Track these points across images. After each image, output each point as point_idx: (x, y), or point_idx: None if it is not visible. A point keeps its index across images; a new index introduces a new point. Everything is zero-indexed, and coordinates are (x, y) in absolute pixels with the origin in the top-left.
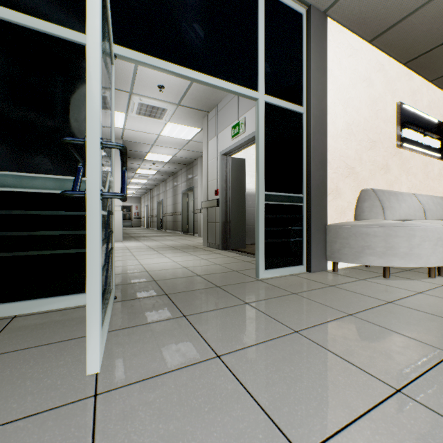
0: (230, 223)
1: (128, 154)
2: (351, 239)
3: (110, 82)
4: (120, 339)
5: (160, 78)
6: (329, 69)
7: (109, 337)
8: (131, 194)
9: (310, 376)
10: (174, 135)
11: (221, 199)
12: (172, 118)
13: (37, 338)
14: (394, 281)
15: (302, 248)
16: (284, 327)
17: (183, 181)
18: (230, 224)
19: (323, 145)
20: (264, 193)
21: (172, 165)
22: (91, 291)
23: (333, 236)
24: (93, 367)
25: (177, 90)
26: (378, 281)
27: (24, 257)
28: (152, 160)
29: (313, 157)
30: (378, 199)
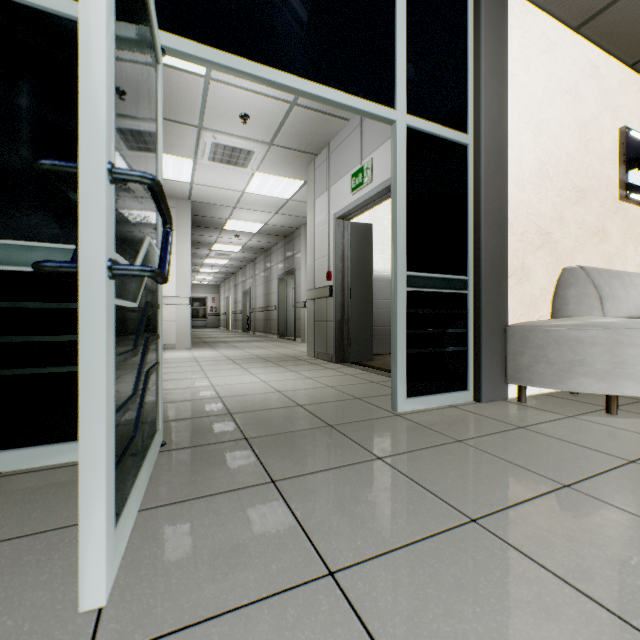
0: (348, 322)
1: (199, 221)
2: (551, 349)
3: (153, 89)
4: (157, 527)
5: (242, 103)
6: (511, 73)
7: (138, 522)
8: (206, 280)
9: (517, 632)
10: (266, 192)
11: (335, 285)
12: (262, 166)
13: (17, 520)
14: (628, 420)
15: (466, 363)
16: (449, 509)
17: (280, 261)
18: (349, 324)
19: (501, 196)
20: (406, 274)
21: (262, 238)
22: (89, 452)
23: (519, 343)
24: (92, 596)
25: (269, 121)
26: (599, 420)
27: (14, 377)
28: (234, 231)
29: (485, 215)
30: (592, 284)
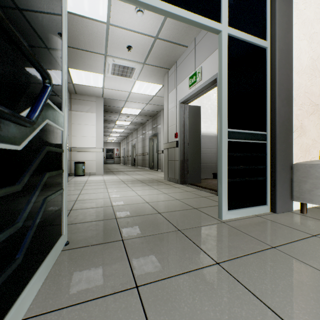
0: (187, 161)
1: (108, 109)
2: None
3: None
4: None
5: (128, 39)
6: (294, 2)
7: None
8: (113, 140)
9: None
10: (142, 91)
11: (179, 140)
12: (140, 77)
13: None
14: None
15: (265, 188)
16: None
17: (150, 129)
18: (187, 162)
19: (289, 80)
20: (227, 130)
21: (141, 117)
22: None
23: (303, 175)
24: None
25: (142, 49)
26: None
27: None
28: (126, 114)
29: (279, 92)
30: None
